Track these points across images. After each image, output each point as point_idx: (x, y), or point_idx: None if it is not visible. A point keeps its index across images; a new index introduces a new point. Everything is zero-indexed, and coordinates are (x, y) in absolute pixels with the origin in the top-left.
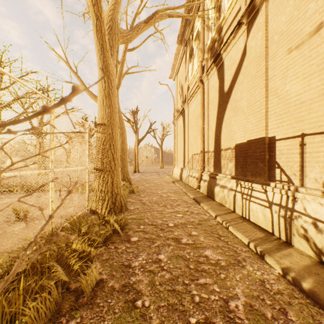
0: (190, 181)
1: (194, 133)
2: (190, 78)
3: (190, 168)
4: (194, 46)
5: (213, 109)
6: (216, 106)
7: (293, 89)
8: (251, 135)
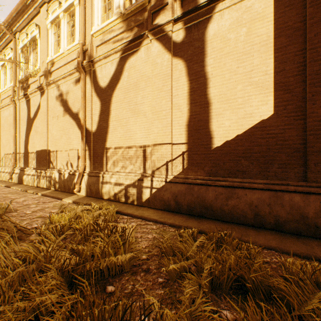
0: (2, 177)
1: (7, 137)
2: (2, 87)
3: (2, 165)
4: (7, 65)
5: (24, 124)
6: (26, 124)
7: (55, 133)
8: (42, 147)
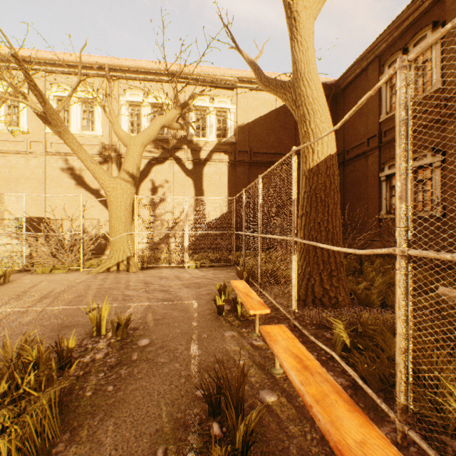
0: None
1: None
2: None
3: None
4: None
5: None
6: None
7: (60, 202)
8: (35, 215)
